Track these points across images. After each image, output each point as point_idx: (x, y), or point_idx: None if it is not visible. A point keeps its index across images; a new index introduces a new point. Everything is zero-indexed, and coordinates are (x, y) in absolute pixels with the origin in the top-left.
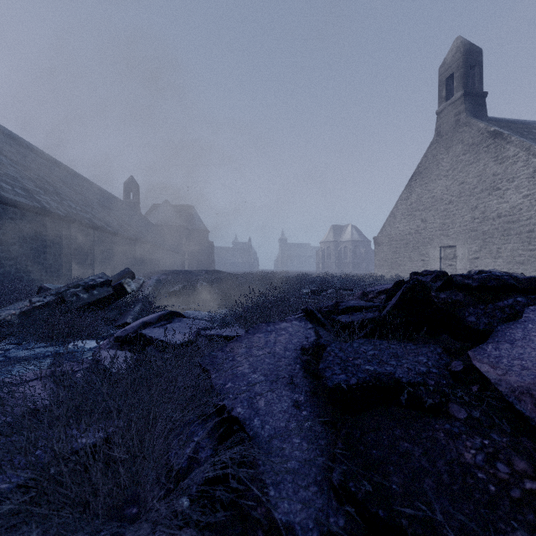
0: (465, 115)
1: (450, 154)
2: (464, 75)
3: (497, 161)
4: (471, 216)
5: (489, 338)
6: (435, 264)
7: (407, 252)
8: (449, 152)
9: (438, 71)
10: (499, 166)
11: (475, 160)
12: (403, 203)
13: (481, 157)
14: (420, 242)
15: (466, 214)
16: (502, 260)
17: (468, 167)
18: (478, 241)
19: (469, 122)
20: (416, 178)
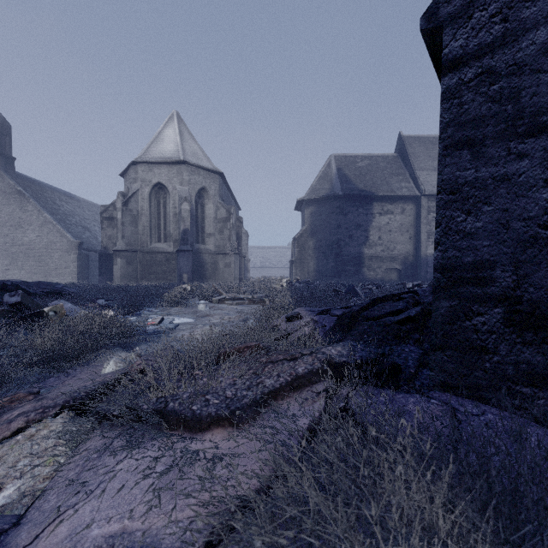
0: None
1: None
2: None
3: (22, 210)
4: (4, 241)
5: None
6: None
7: None
8: None
9: None
10: (23, 214)
11: (7, 203)
12: None
13: (12, 203)
14: None
15: (1, 239)
16: (25, 271)
17: (2, 206)
18: (9, 258)
19: (2, 175)
20: None
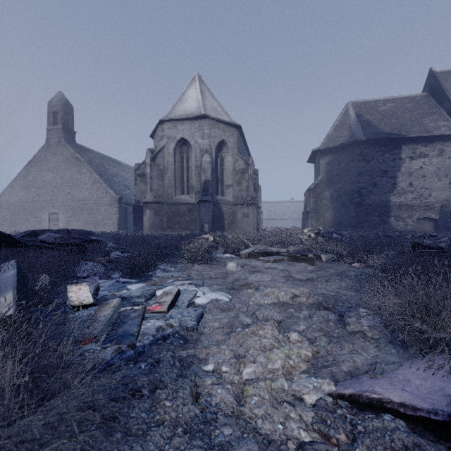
0: (64, 140)
1: (56, 159)
2: (63, 117)
3: (79, 172)
4: (67, 198)
5: (40, 235)
6: (46, 223)
7: (25, 215)
8: (55, 157)
9: (48, 104)
10: (80, 175)
11: (69, 168)
12: (21, 180)
13: (72, 167)
14: (36, 209)
15: (65, 196)
16: (81, 222)
17: (65, 170)
18: (70, 212)
19: (66, 146)
20: (33, 165)
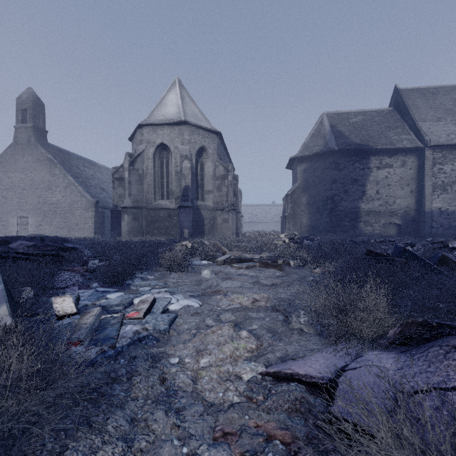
0: (34, 140)
1: (25, 159)
2: (34, 115)
3: (51, 174)
4: (38, 201)
5: (12, 244)
6: (14, 228)
7: None
8: (24, 157)
9: (16, 100)
10: (52, 177)
11: (40, 169)
12: None
13: (43, 169)
14: (2, 212)
15: (35, 199)
16: (54, 227)
17: (36, 171)
18: (42, 215)
19: (36, 145)
20: None
